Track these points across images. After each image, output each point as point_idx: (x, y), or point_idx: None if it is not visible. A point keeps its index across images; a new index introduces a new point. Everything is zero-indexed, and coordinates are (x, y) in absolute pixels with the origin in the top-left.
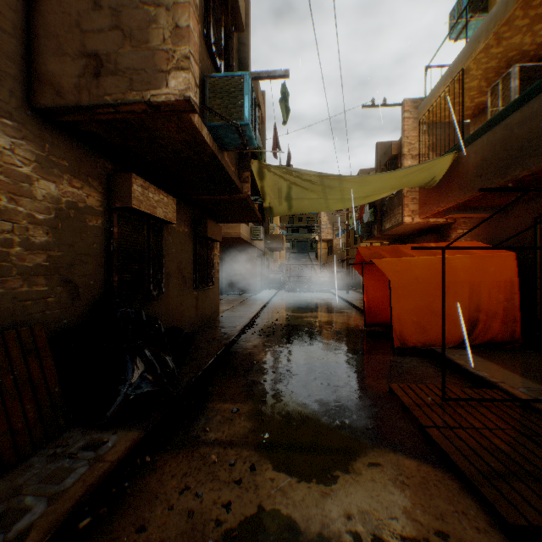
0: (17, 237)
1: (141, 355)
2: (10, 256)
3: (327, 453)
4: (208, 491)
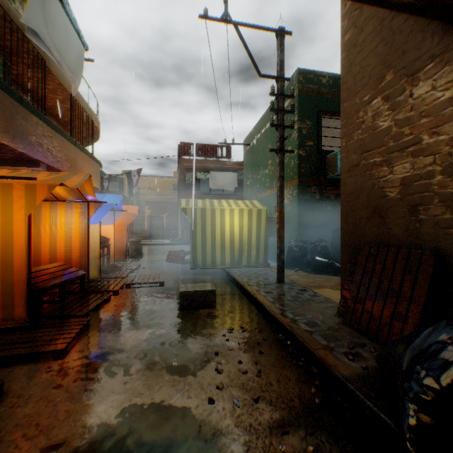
0: (436, 167)
1: (435, 330)
2: (429, 186)
3: (116, 448)
4: (239, 375)
